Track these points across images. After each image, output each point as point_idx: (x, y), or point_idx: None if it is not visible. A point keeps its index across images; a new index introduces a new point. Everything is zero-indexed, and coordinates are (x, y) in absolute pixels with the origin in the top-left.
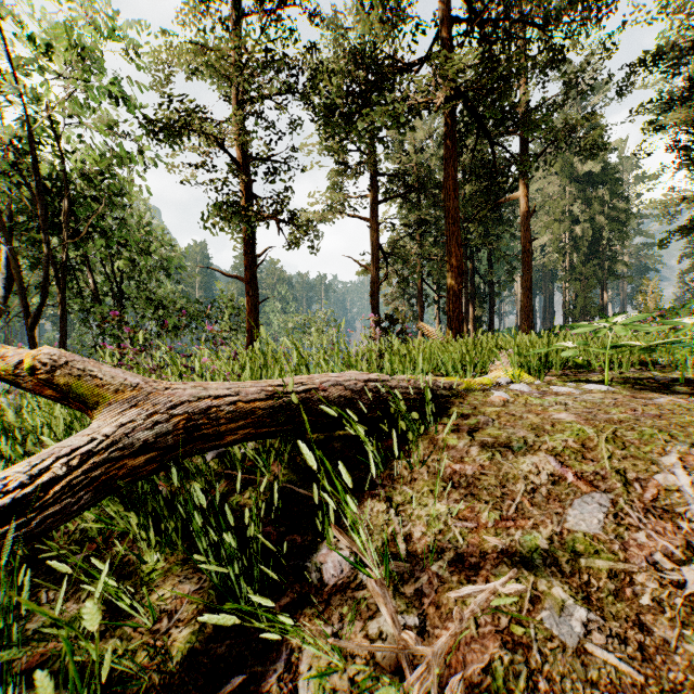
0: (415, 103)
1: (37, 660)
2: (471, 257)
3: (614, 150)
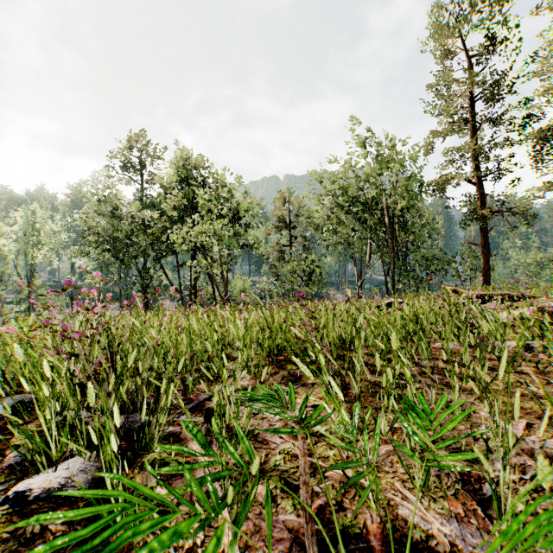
0: None
1: None
2: None
3: None
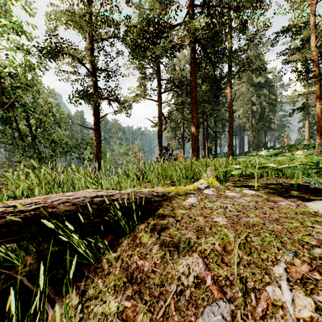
0: (175, 43)
1: None
2: (206, 120)
3: (270, 72)
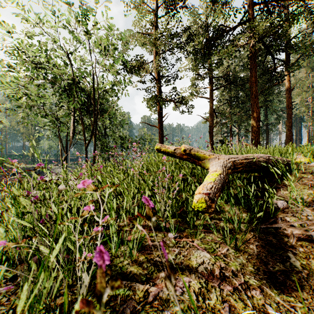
0: (239, 46)
1: (209, 217)
2: None
3: None
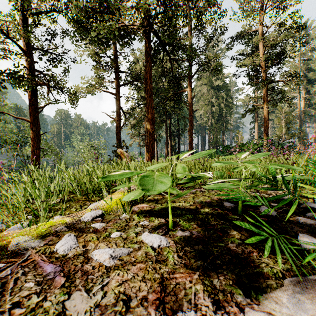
0: (123, 24)
1: None
2: (169, 118)
3: (227, 77)
